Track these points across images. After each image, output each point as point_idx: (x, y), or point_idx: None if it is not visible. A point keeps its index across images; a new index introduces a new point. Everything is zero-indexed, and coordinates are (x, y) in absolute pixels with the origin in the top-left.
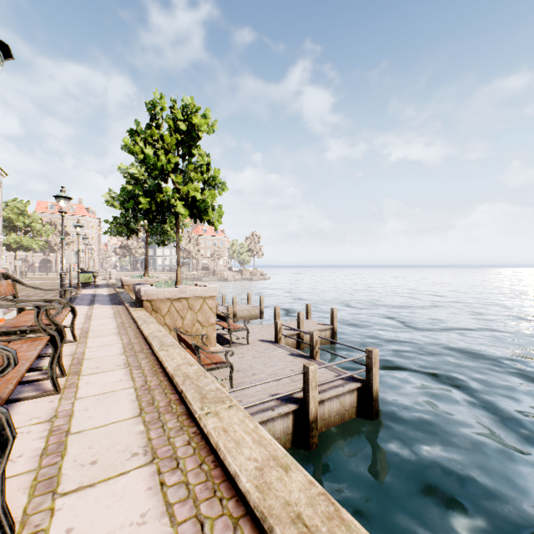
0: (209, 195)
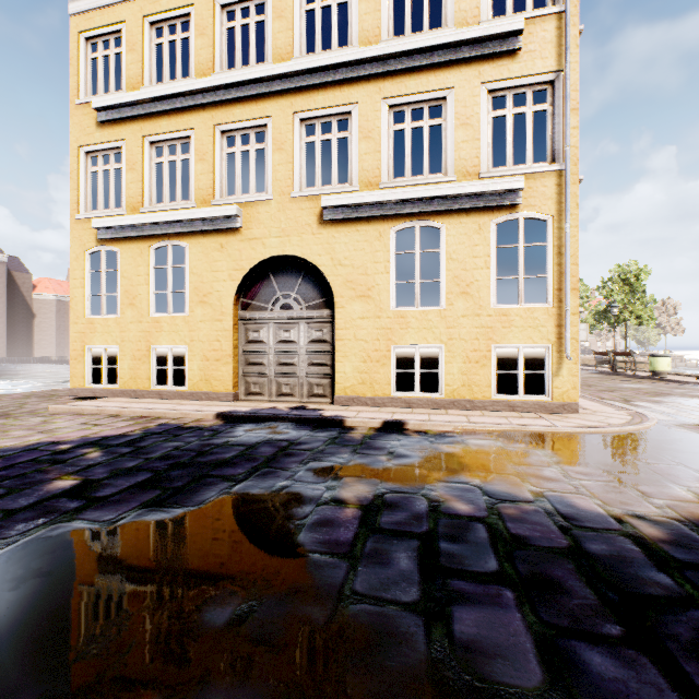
0: (650, 313)
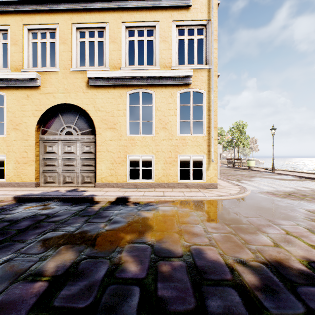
0: (247, 142)
